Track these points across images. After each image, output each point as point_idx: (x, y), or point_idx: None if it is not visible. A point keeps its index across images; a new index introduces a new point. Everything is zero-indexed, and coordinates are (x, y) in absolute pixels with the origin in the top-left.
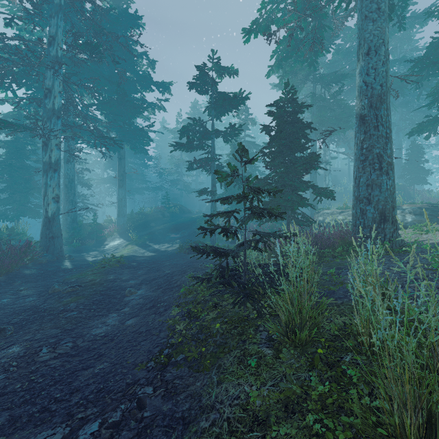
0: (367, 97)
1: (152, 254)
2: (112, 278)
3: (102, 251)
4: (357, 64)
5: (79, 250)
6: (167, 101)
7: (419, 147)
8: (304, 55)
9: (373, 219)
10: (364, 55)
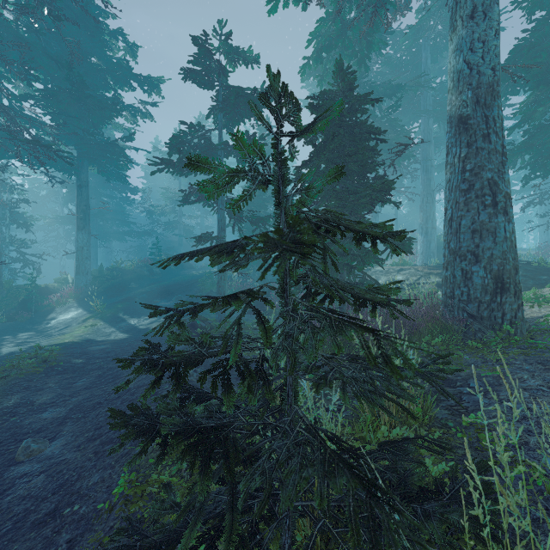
0: (471, 87)
1: (123, 335)
2: (11, 403)
3: (42, 330)
4: (451, 37)
5: (1, 329)
6: (155, 105)
7: None
8: (353, 46)
9: (483, 287)
10: (466, 18)
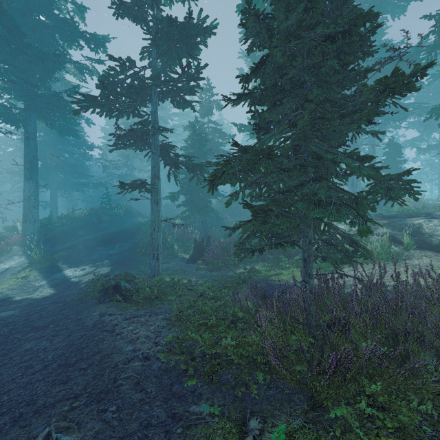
0: None
1: (48, 292)
2: None
3: None
4: None
5: None
6: (101, 62)
7: (397, 145)
8: None
9: None
10: None
